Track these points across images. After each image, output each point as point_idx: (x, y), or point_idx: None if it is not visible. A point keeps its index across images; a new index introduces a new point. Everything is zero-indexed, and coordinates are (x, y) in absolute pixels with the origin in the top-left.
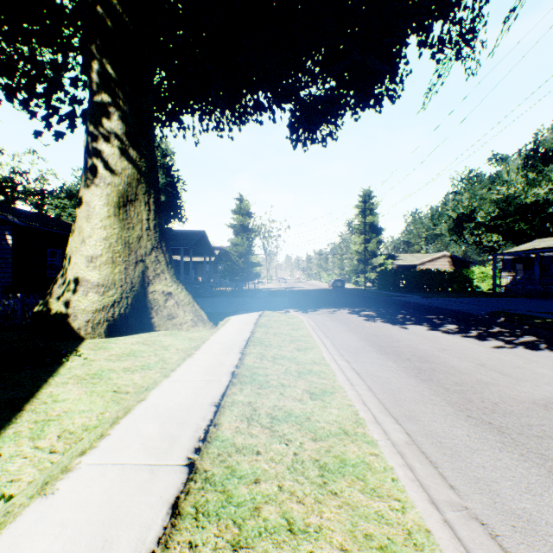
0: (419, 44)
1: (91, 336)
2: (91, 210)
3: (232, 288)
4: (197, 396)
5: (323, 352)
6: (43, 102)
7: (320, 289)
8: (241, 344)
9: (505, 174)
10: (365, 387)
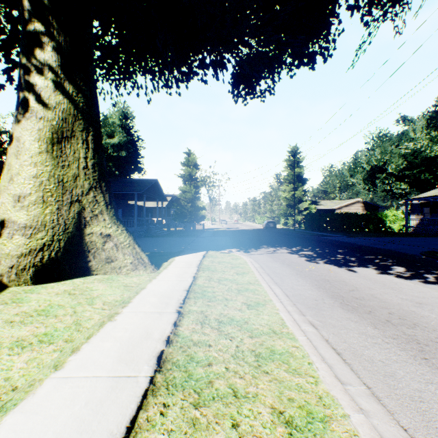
0: (349, 8)
1: (15, 283)
2: (20, 146)
3: (181, 228)
4: (80, 433)
5: (280, 311)
6: (2, 55)
7: (255, 230)
8: (180, 296)
9: (411, 132)
10: (365, 389)
